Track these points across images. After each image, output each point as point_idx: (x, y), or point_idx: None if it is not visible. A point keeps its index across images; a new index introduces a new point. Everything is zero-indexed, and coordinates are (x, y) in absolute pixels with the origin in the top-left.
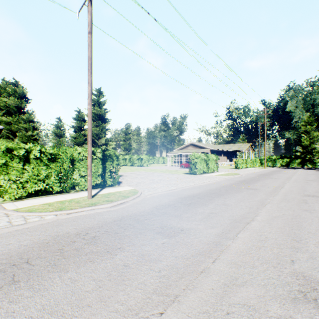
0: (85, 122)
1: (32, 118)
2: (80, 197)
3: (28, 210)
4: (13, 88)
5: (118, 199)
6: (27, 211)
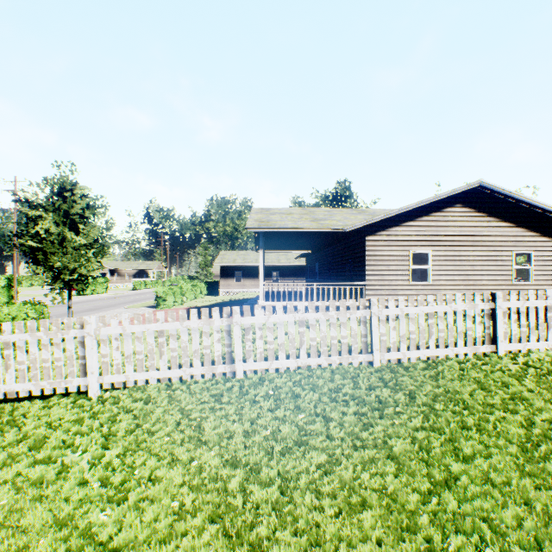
0: None
1: None
2: None
3: None
4: None
5: None
6: None
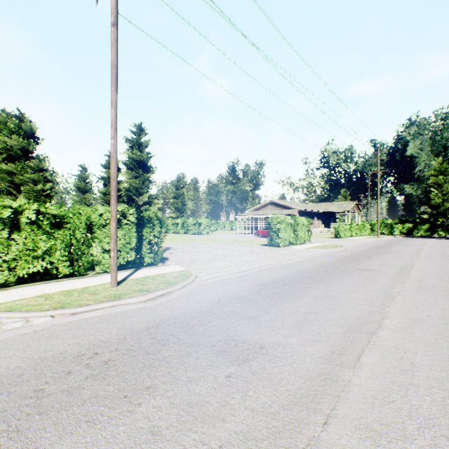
0: (119, 172)
1: (43, 165)
2: (100, 283)
3: (9, 308)
4: (17, 124)
5: (159, 288)
6: (7, 309)
